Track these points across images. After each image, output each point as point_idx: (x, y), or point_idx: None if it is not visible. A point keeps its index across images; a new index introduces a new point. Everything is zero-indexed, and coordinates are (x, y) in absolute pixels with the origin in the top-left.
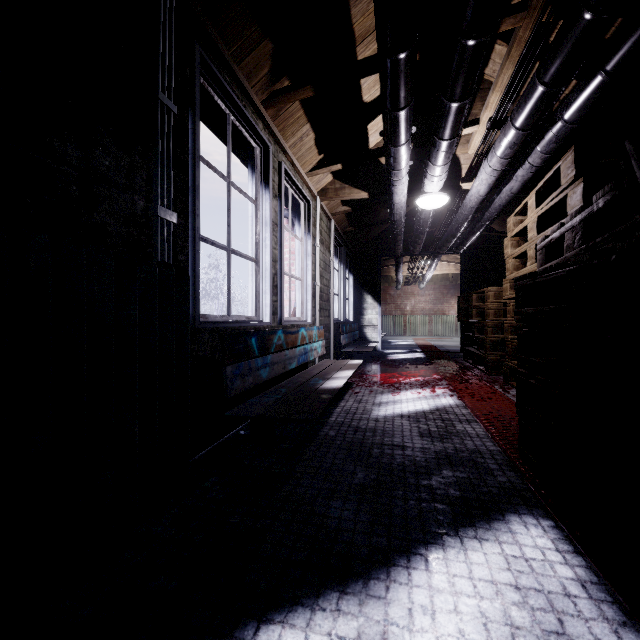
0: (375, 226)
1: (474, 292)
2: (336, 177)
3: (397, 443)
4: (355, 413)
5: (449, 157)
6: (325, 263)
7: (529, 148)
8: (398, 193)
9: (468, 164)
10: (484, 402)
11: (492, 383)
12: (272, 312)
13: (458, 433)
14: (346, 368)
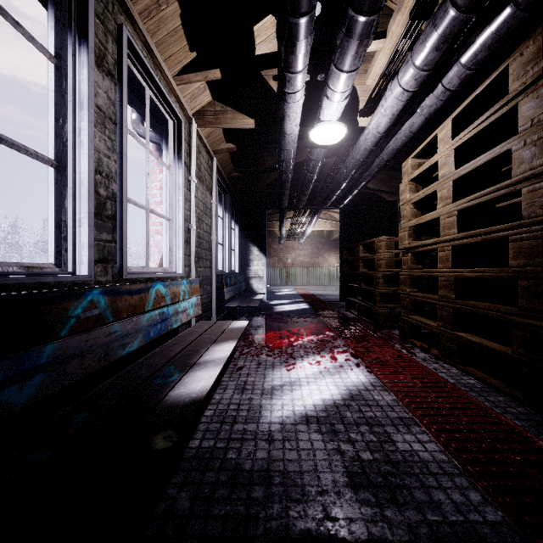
0: (261, 177)
1: (361, 243)
2: (216, 97)
3: (317, 528)
4: (235, 420)
5: (360, 57)
6: (205, 206)
7: (445, 66)
8: (291, 117)
9: (366, 96)
10: (400, 375)
11: (390, 341)
12: (100, 258)
13: (408, 464)
14: (225, 338)
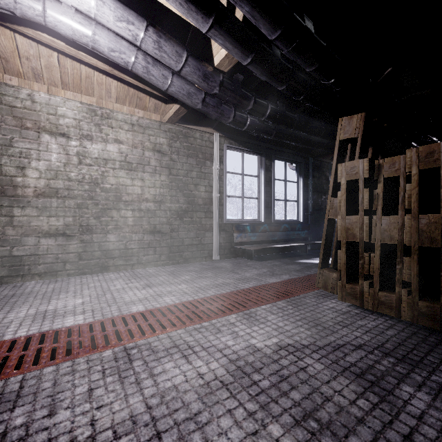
0: None
1: None
2: None
3: None
4: None
5: None
6: None
7: None
8: None
9: None
10: None
11: None
12: None
13: None
14: None
